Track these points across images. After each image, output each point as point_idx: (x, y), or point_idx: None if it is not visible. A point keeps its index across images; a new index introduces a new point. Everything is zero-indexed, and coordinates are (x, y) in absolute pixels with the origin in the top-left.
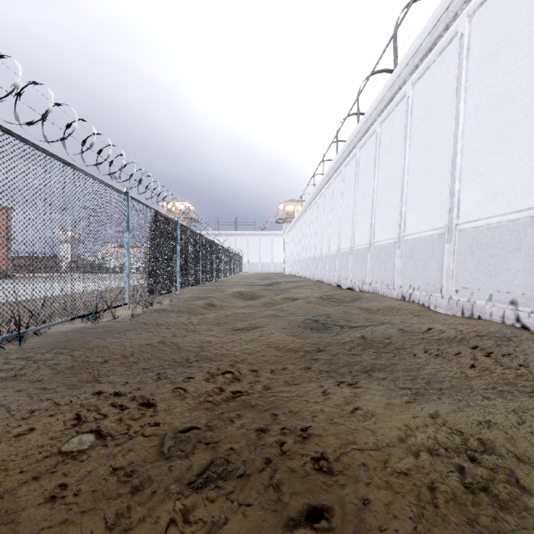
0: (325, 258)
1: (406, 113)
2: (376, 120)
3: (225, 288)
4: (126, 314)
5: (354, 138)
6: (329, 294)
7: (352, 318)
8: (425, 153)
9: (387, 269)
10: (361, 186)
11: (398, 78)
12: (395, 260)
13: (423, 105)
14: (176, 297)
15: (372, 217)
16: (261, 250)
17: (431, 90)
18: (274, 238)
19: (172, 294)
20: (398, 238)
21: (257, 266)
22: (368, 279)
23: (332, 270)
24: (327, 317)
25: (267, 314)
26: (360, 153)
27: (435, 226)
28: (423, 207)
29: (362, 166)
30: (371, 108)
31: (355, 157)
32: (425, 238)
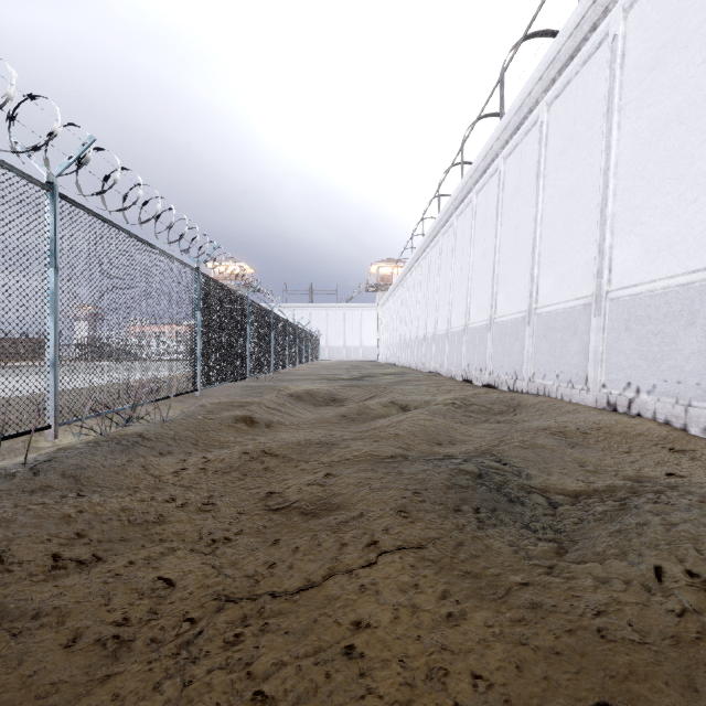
0: (443, 338)
1: (610, 66)
2: (540, 101)
3: (288, 384)
4: (51, 449)
5: (495, 141)
6: (465, 398)
7: (550, 462)
8: (660, 128)
9: (569, 354)
10: (509, 218)
11: (592, 6)
12: (590, 337)
13: (653, 39)
14: (196, 402)
15: (533, 265)
16: (346, 329)
17: (676, 3)
18: (363, 312)
19: (190, 397)
20: (595, 296)
21: (340, 351)
22: (526, 370)
23: (455, 356)
24: (497, 463)
25: (355, 454)
26: (505, 166)
27: (697, 265)
28: (659, 231)
29: (510, 185)
30: (532, 81)
31: (495, 174)
32: (669, 290)
